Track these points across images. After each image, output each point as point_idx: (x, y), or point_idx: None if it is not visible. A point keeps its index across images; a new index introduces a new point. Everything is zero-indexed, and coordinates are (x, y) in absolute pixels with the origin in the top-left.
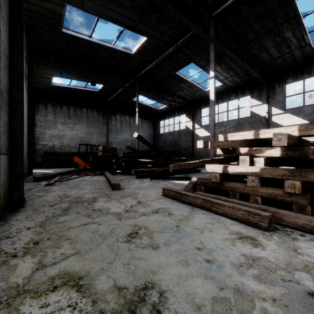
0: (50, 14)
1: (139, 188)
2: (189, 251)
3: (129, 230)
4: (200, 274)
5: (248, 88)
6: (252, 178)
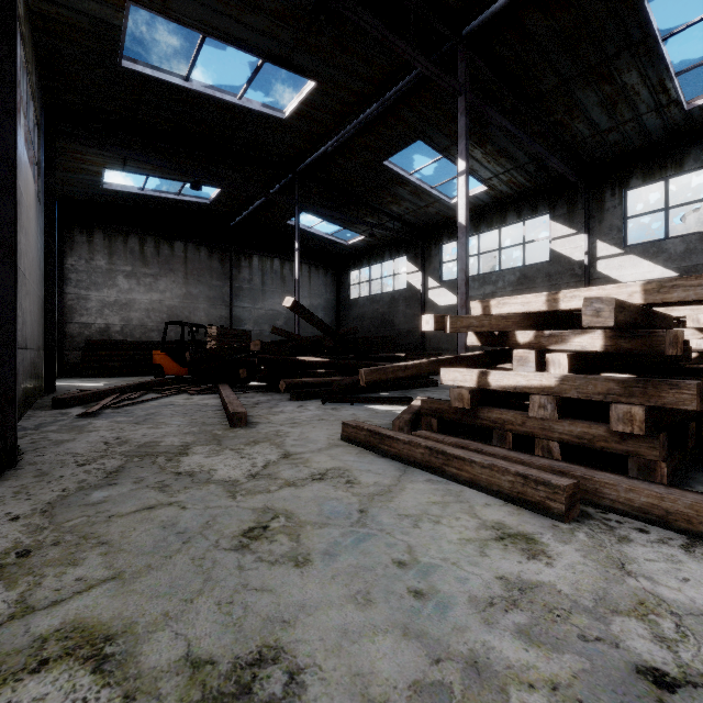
0: (93, 27)
1: (291, 423)
2: (377, 570)
3: (249, 521)
4: (393, 627)
5: (544, 198)
6: (540, 401)
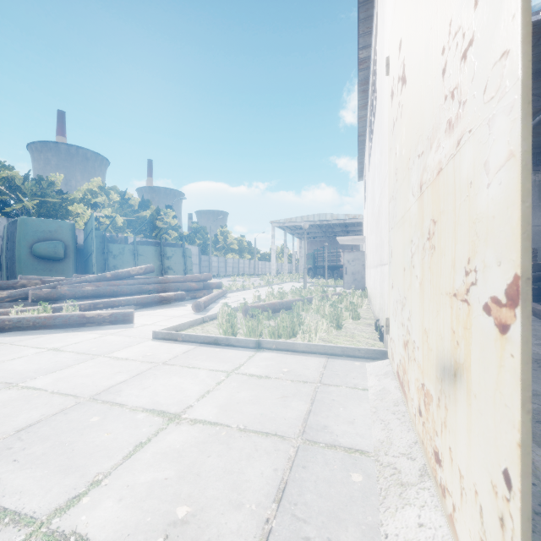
0: None
1: None
2: None
3: None
4: None
5: None
6: None
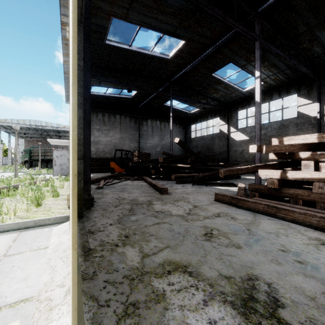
0: (97, 29)
1: (185, 193)
2: (274, 252)
3: (202, 230)
4: (298, 273)
5: (293, 86)
6: (319, 185)
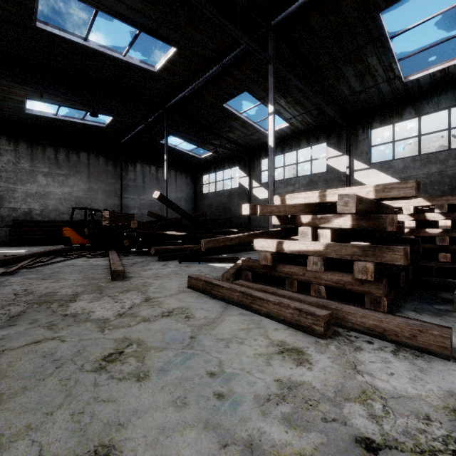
0: None
1: (155, 276)
2: (195, 380)
3: (110, 348)
4: (198, 422)
5: (323, 132)
6: (314, 260)
